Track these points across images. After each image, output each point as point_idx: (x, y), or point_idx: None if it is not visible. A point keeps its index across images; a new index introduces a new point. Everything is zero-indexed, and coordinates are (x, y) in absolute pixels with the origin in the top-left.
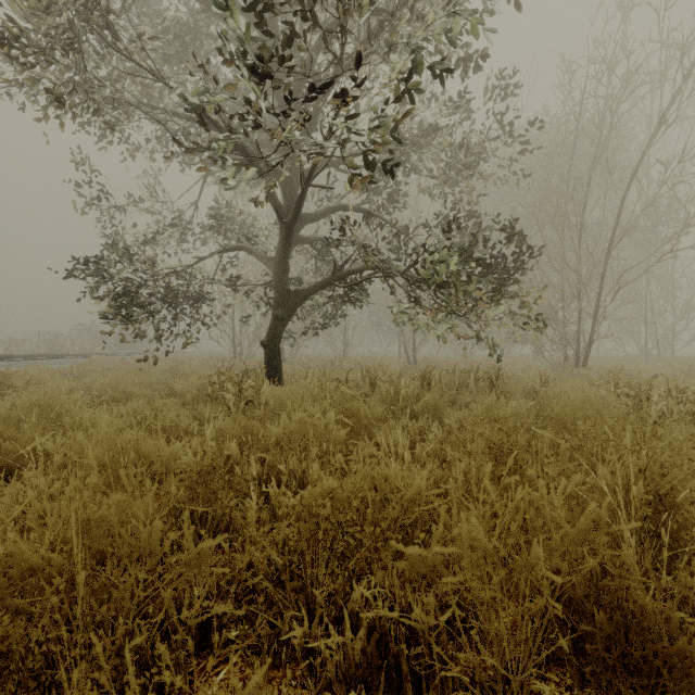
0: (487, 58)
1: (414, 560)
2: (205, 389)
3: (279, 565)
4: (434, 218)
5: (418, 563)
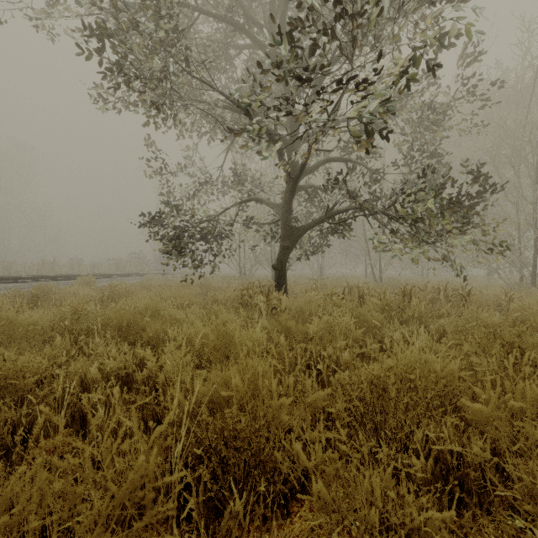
0: (458, 35)
1: (476, 413)
2: (238, 299)
3: (362, 412)
4: (405, 166)
5: (480, 415)
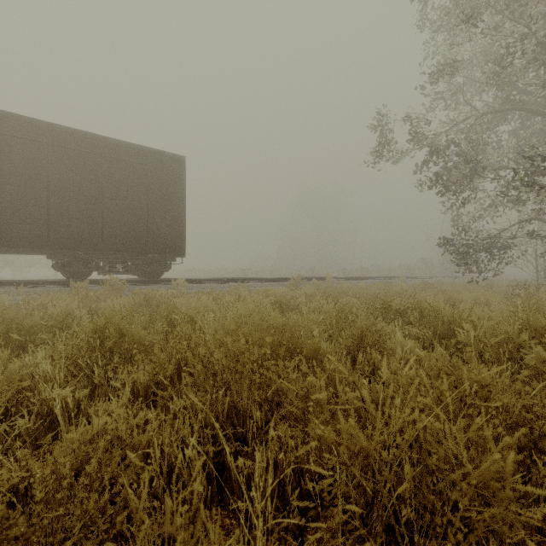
0: None
1: None
2: (509, 291)
3: None
4: None
5: None
